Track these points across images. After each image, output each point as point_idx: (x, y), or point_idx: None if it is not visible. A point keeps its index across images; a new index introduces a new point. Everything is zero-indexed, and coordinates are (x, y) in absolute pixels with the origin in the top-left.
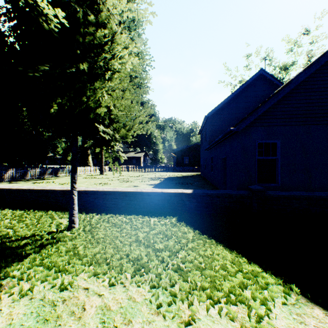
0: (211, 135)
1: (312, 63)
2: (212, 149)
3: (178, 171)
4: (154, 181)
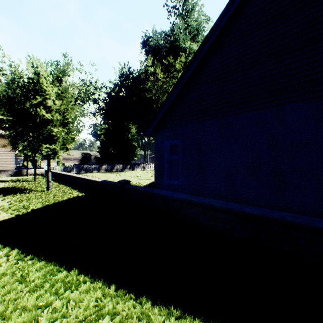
0: None
1: (192, 58)
2: None
3: None
4: None
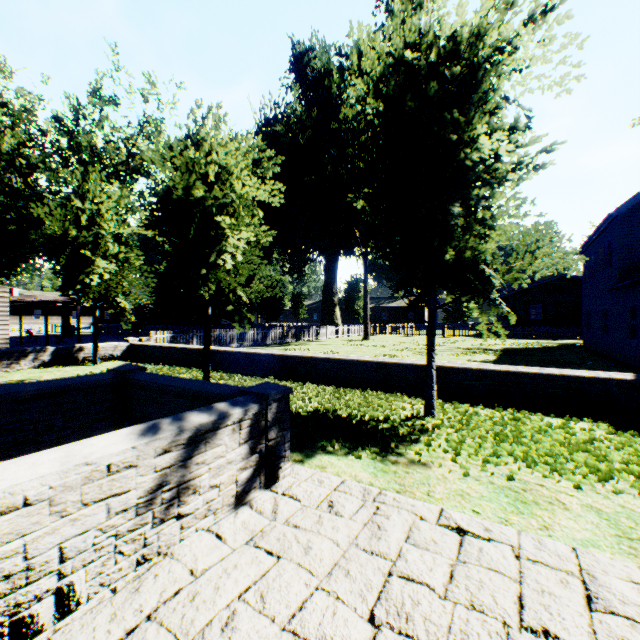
0: (625, 255)
1: None
2: (636, 290)
3: (518, 336)
4: (481, 355)
